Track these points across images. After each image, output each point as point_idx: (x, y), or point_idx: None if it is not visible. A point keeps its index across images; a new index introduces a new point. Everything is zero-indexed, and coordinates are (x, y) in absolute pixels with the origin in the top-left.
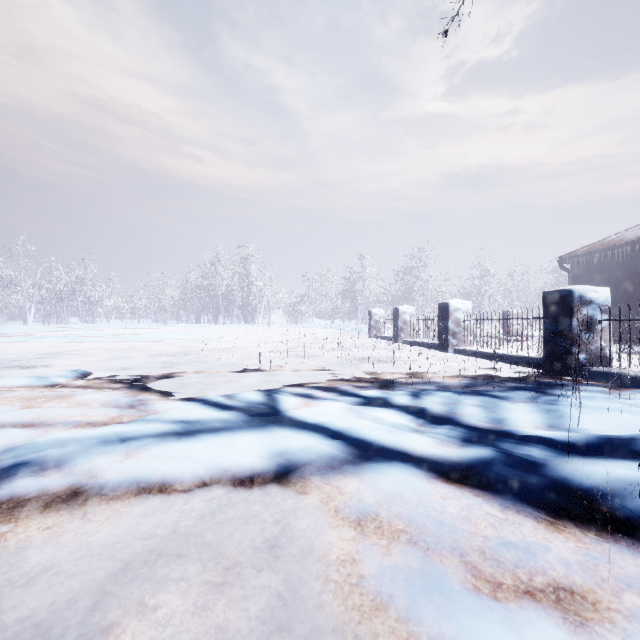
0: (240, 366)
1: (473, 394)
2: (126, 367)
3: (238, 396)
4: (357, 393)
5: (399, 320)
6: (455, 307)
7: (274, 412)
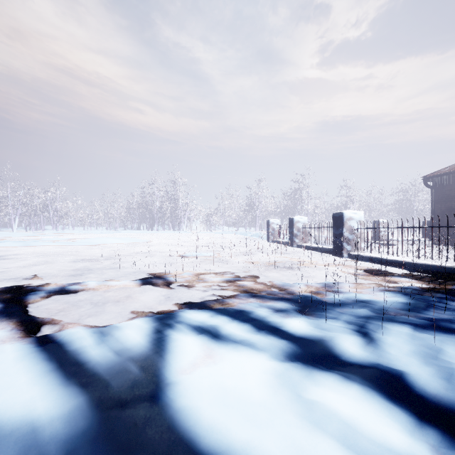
0: (149, 274)
1: (437, 331)
2: (36, 275)
3: (113, 336)
4: (278, 328)
5: (294, 228)
6: (349, 216)
7: (147, 393)
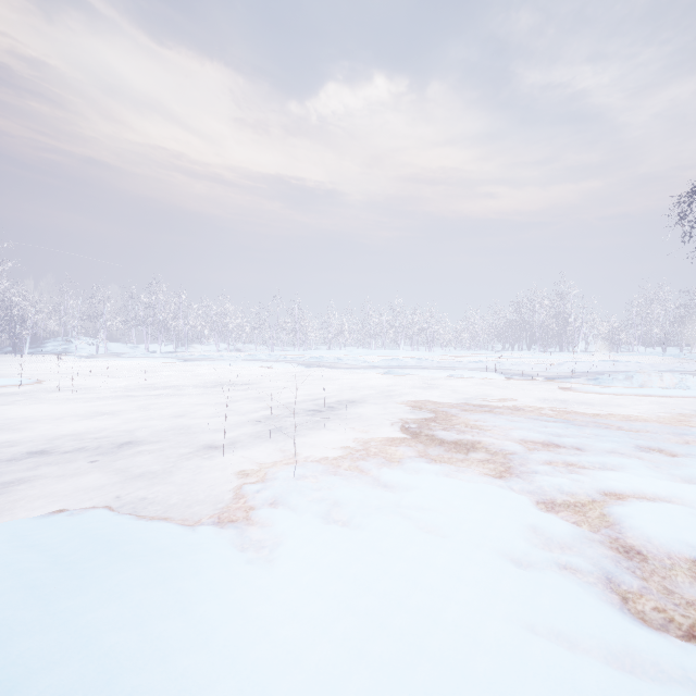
0: None
1: None
2: None
3: None
4: None
5: None
6: None
7: None
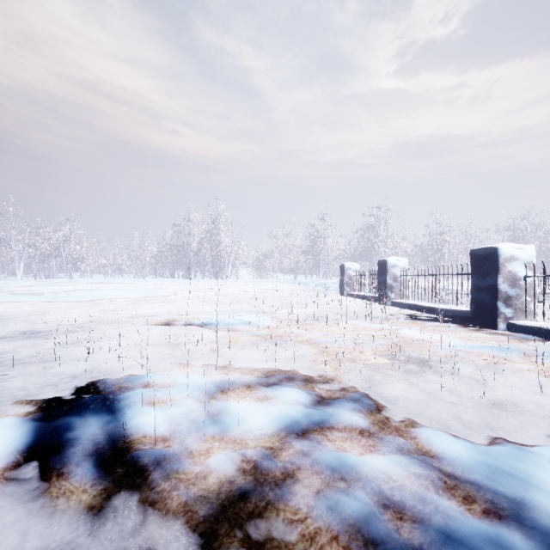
0: (102, 384)
1: None
2: None
3: None
4: None
5: (387, 276)
6: (509, 255)
7: None
